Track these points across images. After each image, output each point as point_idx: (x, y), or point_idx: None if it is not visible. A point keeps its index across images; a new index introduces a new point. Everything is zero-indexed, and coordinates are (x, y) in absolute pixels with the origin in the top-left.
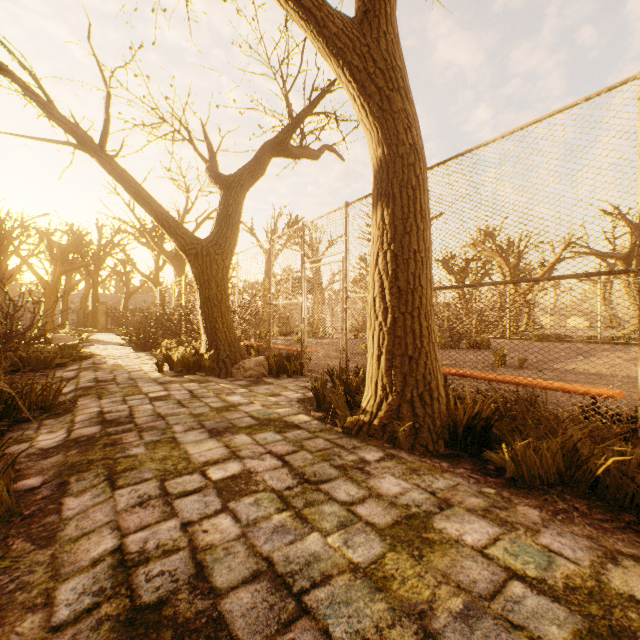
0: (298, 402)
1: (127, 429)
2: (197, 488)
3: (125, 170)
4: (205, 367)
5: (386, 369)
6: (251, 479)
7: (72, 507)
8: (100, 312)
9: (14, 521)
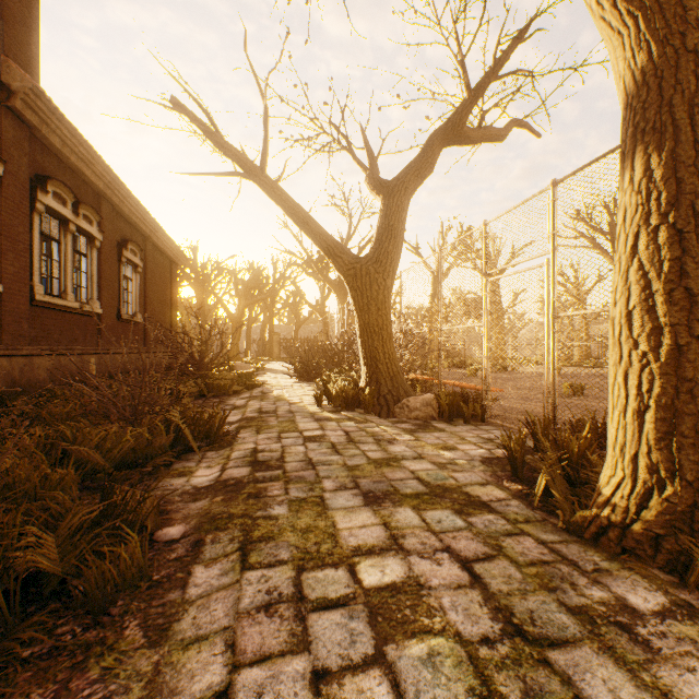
0: (482, 463)
1: (274, 476)
2: (341, 597)
3: (284, 191)
4: (364, 403)
5: (658, 436)
6: (420, 600)
7: (198, 582)
8: (274, 342)
9: (140, 587)
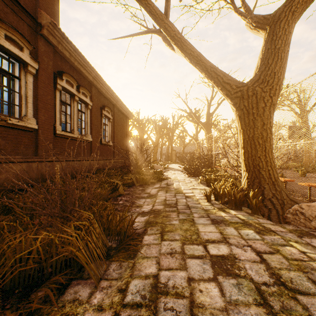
0: None
1: None
2: None
3: (183, 36)
4: (252, 205)
5: None
6: None
7: None
8: (173, 154)
9: None
